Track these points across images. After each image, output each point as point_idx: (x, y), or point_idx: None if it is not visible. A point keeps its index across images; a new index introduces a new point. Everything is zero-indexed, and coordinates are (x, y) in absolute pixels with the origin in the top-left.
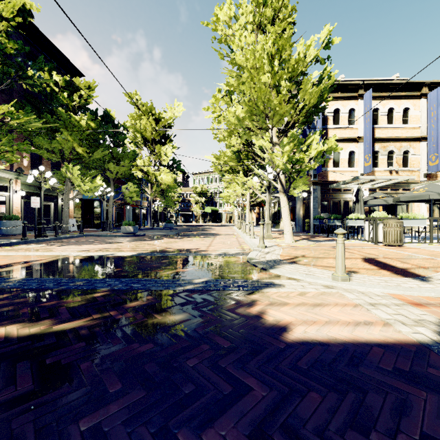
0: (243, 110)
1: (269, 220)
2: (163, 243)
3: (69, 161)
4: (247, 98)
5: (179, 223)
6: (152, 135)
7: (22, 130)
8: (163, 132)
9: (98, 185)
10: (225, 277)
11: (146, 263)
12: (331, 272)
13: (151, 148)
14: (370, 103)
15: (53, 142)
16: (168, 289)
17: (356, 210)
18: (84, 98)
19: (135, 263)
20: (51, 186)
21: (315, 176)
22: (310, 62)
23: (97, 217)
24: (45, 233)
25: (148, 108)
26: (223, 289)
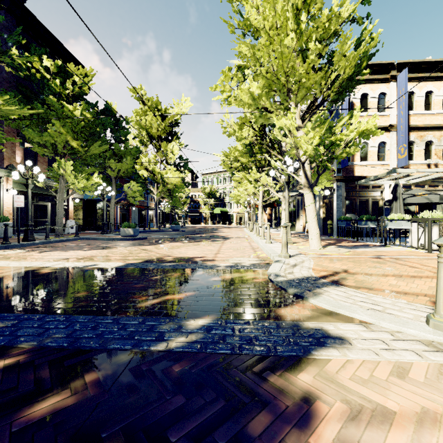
0: (258, 85)
1: (288, 221)
2: (163, 248)
3: (63, 157)
4: (264, 68)
5: (187, 225)
6: (158, 132)
7: (3, 119)
8: (169, 128)
9: (94, 182)
10: (241, 314)
11: (127, 282)
12: (412, 306)
13: (157, 146)
14: (405, 85)
15: (44, 135)
16: (136, 349)
17: (394, 209)
18: (78, 85)
19: (112, 282)
20: (44, 184)
21: (340, 171)
22: (344, 22)
23: (100, 218)
24: (32, 236)
25: (154, 104)
26: (239, 349)
